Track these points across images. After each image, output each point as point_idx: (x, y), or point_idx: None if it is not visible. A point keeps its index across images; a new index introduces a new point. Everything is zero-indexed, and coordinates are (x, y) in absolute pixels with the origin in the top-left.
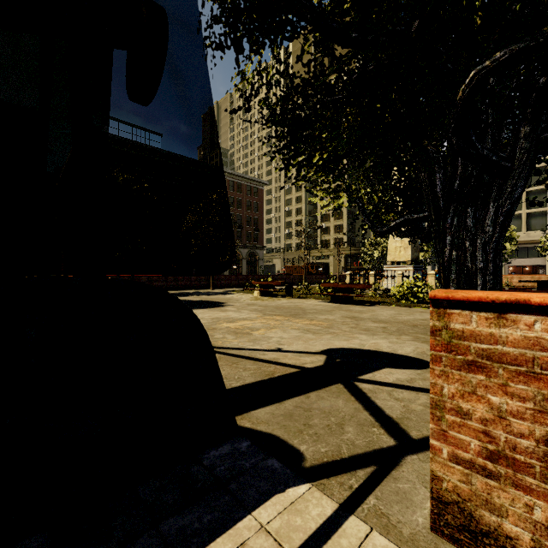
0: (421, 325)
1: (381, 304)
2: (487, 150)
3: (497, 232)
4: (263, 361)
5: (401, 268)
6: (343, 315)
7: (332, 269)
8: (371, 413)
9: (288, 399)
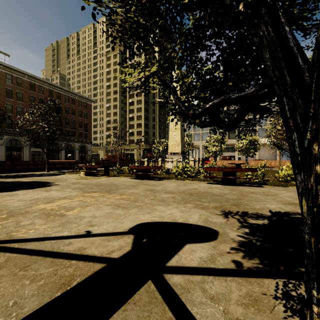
0: (195, 194)
1: (167, 179)
2: None
3: None
4: (64, 257)
5: (175, 156)
6: (144, 188)
7: (136, 157)
8: None
9: None
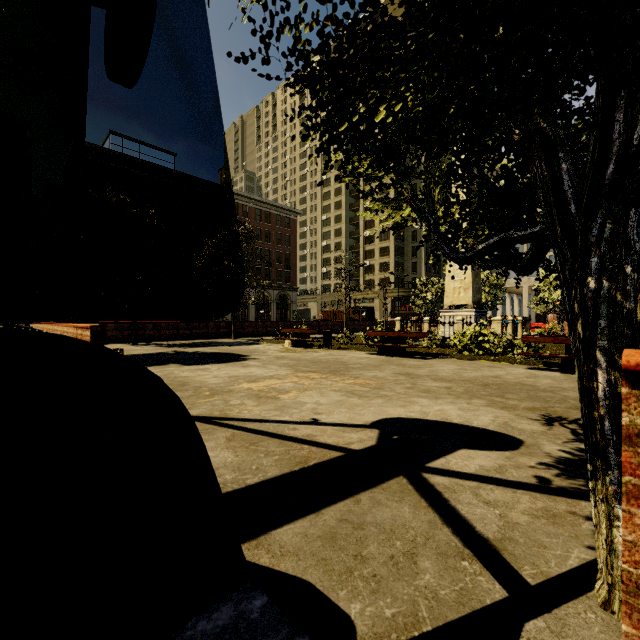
0: (494, 385)
1: (439, 356)
2: None
3: None
4: (293, 440)
5: (460, 313)
6: (395, 371)
7: (377, 314)
8: (454, 530)
9: (328, 506)
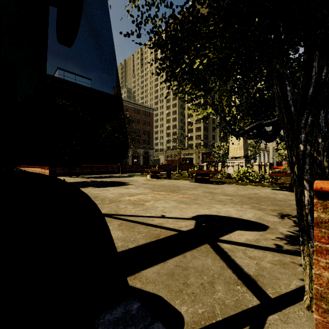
0: (254, 198)
1: (226, 183)
2: None
3: None
4: (152, 226)
5: (237, 161)
6: (204, 191)
7: (194, 161)
8: (233, 270)
9: (170, 258)
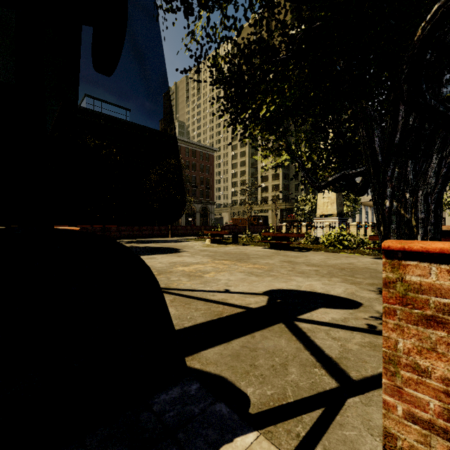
0: (348, 268)
1: (312, 250)
2: (435, 100)
3: (439, 183)
4: (212, 302)
5: (328, 220)
6: (281, 260)
7: (270, 221)
8: (311, 352)
9: (235, 339)
